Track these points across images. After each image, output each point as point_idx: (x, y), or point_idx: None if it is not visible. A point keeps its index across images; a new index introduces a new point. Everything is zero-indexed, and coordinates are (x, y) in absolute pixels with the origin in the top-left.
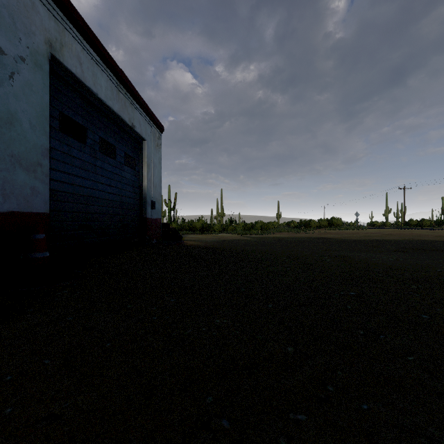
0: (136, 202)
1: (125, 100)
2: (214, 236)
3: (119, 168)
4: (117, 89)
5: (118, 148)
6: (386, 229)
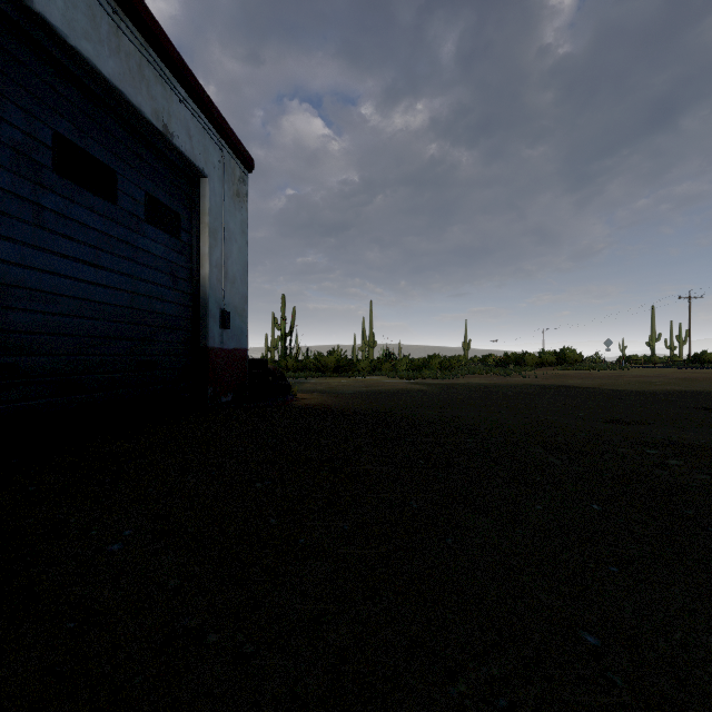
0: (182, 313)
1: (143, 63)
2: (357, 382)
3: (129, 226)
4: (113, 22)
5: (126, 179)
6: (665, 370)
